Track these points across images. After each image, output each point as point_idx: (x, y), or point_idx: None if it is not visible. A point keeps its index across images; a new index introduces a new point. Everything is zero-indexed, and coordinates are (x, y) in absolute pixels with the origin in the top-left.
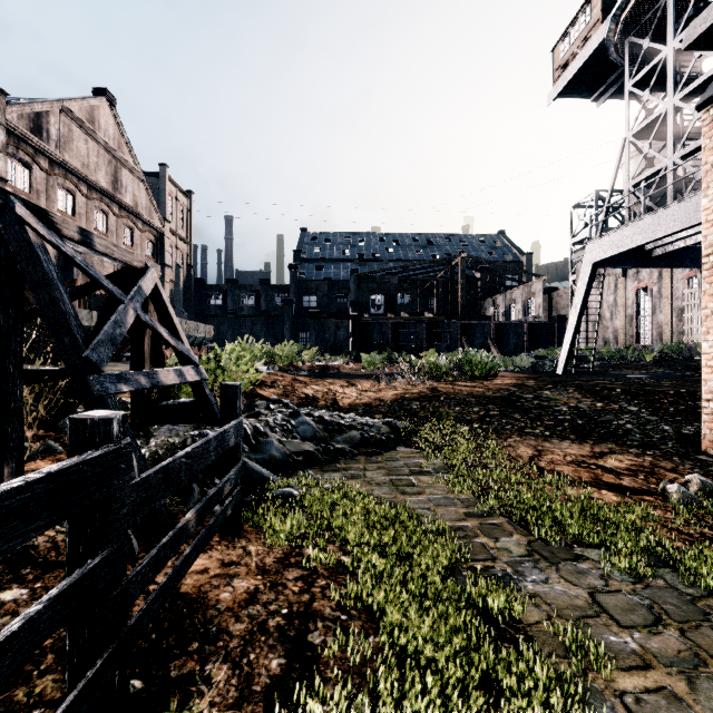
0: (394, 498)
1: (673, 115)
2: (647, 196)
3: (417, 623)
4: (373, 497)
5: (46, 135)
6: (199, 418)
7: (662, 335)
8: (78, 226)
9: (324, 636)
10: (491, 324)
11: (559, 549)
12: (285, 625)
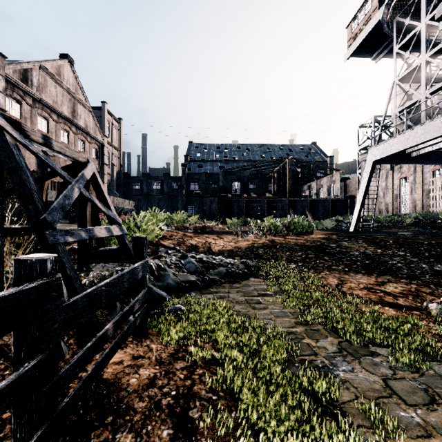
0: (248, 312)
1: (425, 66)
2: (408, 118)
3: (265, 402)
4: (234, 311)
5: (30, 83)
6: (122, 259)
7: (416, 207)
8: (42, 134)
9: (201, 412)
10: (308, 200)
11: (360, 348)
12: (173, 404)
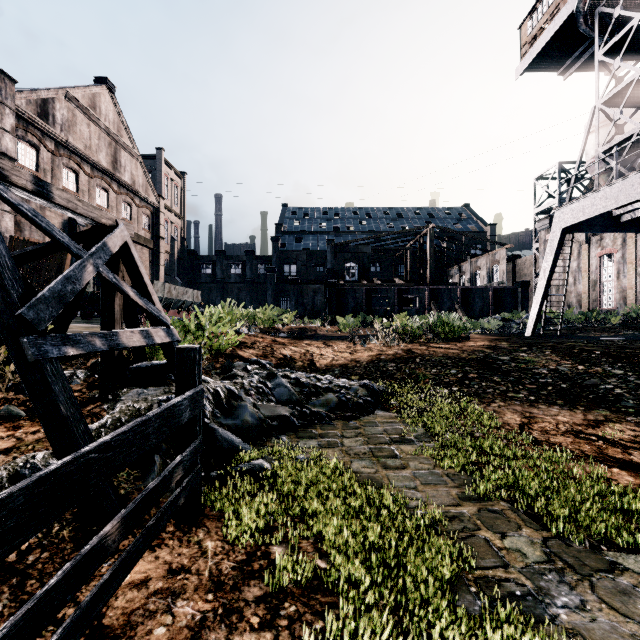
0: (376, 473)
1: None
2: (620, 161)
3: None
4: (352, 471)
5: (52, 119)
6: (171, 381)
7: (626, 299)
8: (32, 175)
9: None
10: (458, 290)
11: (585, 553)
12: None
